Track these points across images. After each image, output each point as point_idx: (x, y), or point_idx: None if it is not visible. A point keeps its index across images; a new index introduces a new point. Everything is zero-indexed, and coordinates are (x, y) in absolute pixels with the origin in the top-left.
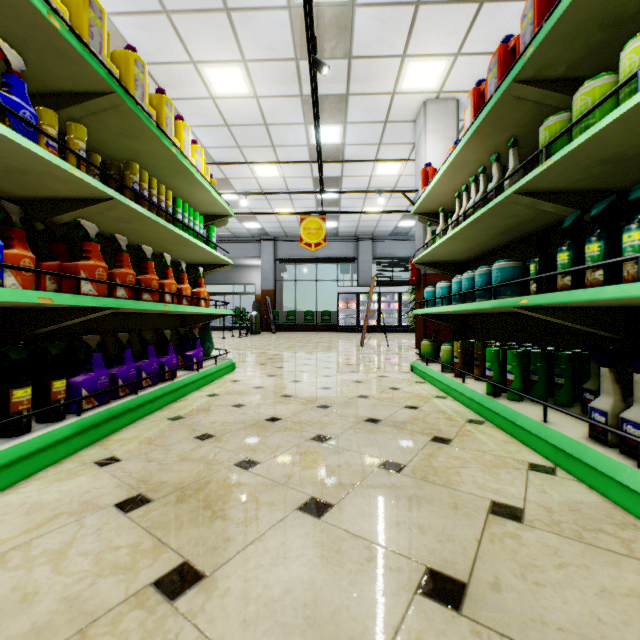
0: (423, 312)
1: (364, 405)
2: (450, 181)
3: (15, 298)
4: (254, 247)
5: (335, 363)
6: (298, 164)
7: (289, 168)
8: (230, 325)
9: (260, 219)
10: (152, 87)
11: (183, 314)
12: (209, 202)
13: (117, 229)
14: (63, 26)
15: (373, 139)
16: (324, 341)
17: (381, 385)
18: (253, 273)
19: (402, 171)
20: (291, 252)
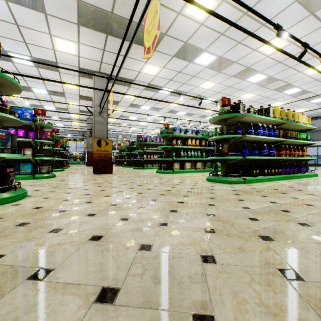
0: None
1: None
2: None
3: (277, 158)
4: None
5: None
6: None
7: None
8: None
9: None
10: (282, 83)
11: (297, 159)
12: (307, 128)
13: (283, 142)
14: (281, 120)
15: None
16: None
17: None
18: None
19: None
20: None
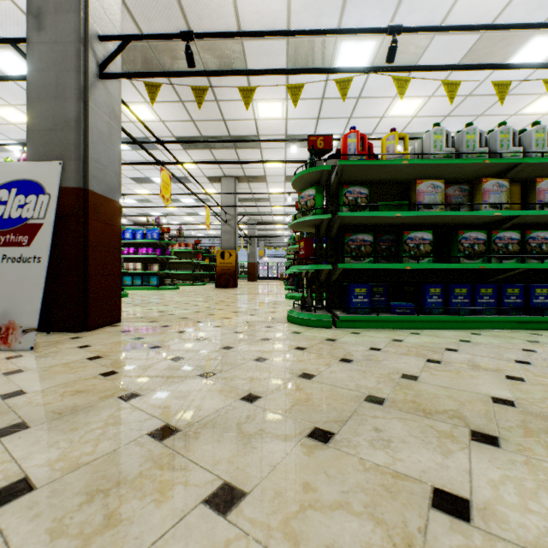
0: None
1: None
2: None
3: None
4: None
5: None
6: None
7: None
8: None
9: None
10: None
11: None
12: None
13: None
14: None
15: None
16: None
17: None
18: None
19: None
20: None
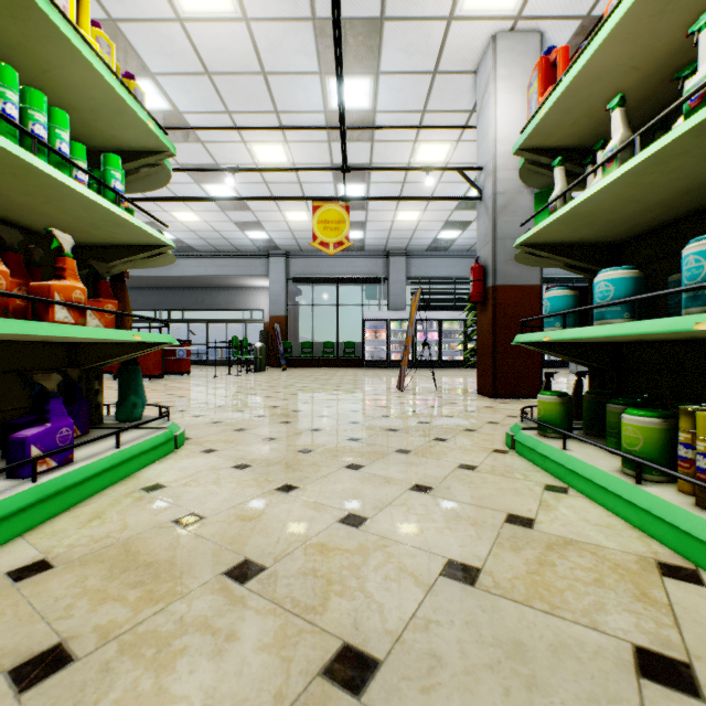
0: (558, 337)
1: (490, 651)
2: (655, 17)
3: None
4: (261, 264)
5: (366, 426)
6: (312, 143)
7: (300, 149)
8: (233, 359)
9: (267, 226)
10: None
11: (73, 342)
12: (103, 102)
13: None
14: None
15: (415, 103)
16: (347, 381)
17: (480, 504)
18: (261, 296)
19: (450, 157)
20: (307, 270)
